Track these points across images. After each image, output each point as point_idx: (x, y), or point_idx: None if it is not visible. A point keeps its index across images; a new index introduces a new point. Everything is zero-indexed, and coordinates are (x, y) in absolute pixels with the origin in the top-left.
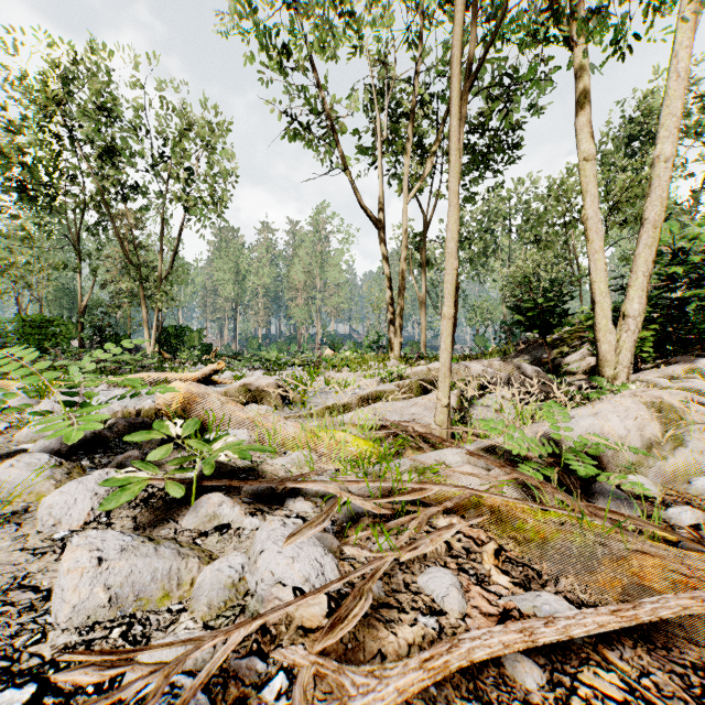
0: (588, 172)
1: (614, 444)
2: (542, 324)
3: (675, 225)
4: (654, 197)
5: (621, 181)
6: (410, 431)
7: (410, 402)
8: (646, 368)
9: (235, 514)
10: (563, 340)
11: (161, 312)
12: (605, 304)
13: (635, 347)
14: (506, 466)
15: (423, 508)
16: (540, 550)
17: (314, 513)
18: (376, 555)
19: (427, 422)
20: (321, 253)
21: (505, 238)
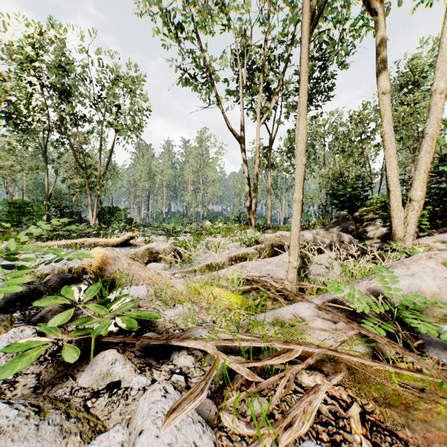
0: (385, 102)
1: (428, 299)
2: (350, 205)
3: (442, 139)
4: (432, 118)
5: (399, 112)
6: (268, 286)
7: (266, 261)
8: (422, 235)
9: (125, 372)
10: (362, 216)
11: (100, 197)
12: (397, 192)
13: (417, 221)
14: (352, 322)
15: (289, 366)
16: (397, 410)
17: (195, 369)
18: (253, 433)
19: (278, 276)
20: (203, 160)
21: (321, 150)
